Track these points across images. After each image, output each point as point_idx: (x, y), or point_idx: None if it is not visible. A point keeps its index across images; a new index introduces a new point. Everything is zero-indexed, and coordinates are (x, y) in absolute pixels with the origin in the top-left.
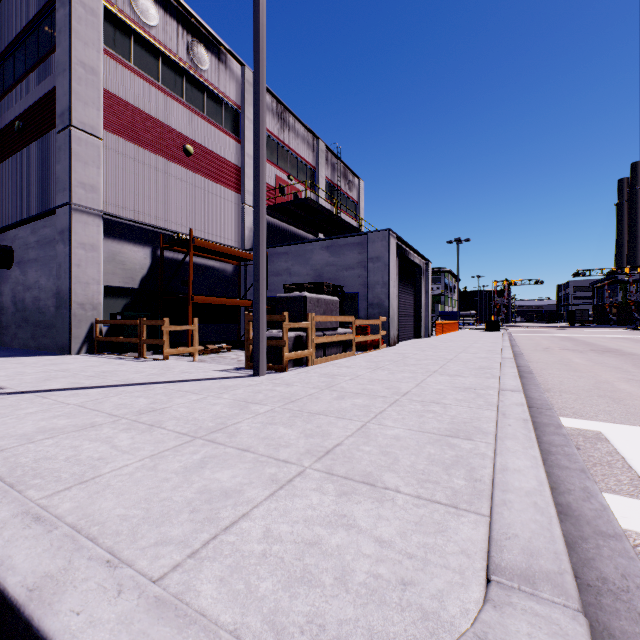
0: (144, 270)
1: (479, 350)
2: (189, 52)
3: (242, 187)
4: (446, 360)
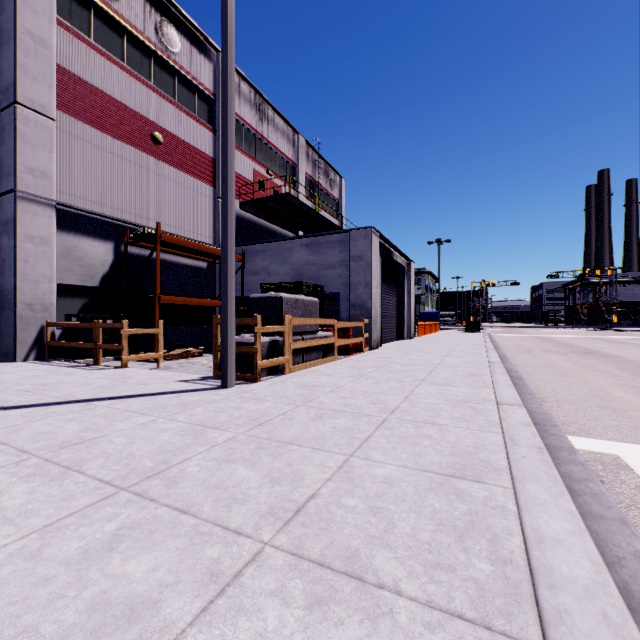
0: (105, 267)
1: (464, 353)
2: (158, 32)
3: (217, 180)
4: (433, 365)
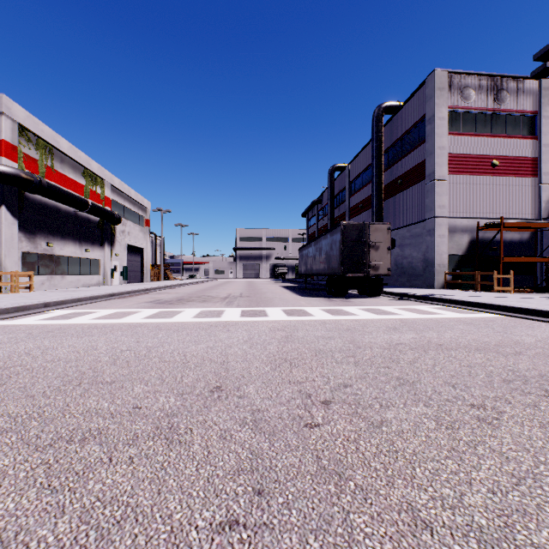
0: (466, 244)
1: None
2: (494, 100)
3: (538, 172)
4: None
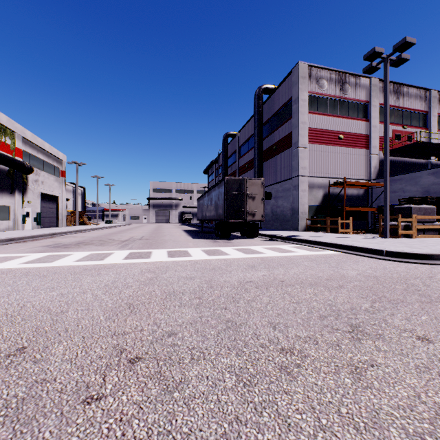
0: (321, 197)
1: None
2: (340, 90)
3: (369, 145)
4: None
